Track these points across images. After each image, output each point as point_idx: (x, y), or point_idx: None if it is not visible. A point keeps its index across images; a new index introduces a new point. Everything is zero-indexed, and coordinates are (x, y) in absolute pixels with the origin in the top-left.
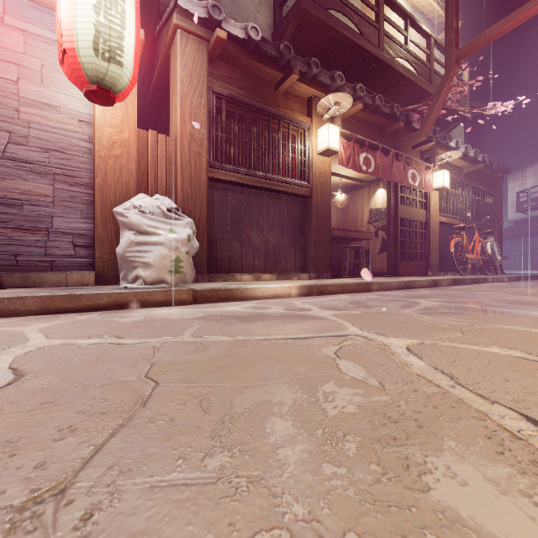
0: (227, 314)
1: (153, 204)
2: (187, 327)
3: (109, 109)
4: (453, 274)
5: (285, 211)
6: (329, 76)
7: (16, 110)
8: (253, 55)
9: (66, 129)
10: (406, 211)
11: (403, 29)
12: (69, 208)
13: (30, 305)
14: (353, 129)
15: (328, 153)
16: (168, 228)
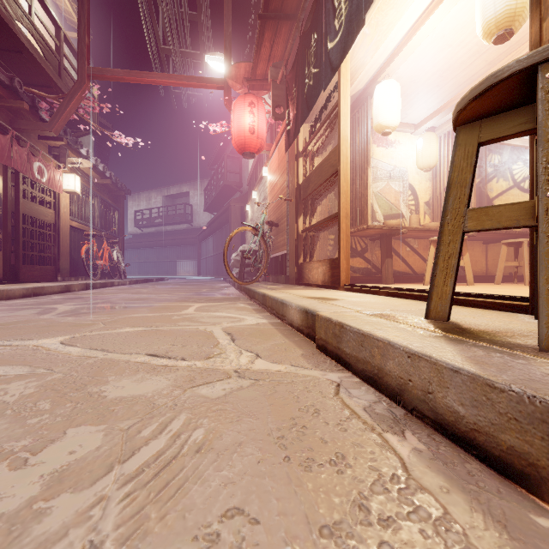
0: None
1: None
2: None
3: None
4: (84, 279)
5: None
6: None
7: None
8: None
9: None
10: (31, 207)
11: None
12: None
13: None
14: None
15: None
16: None
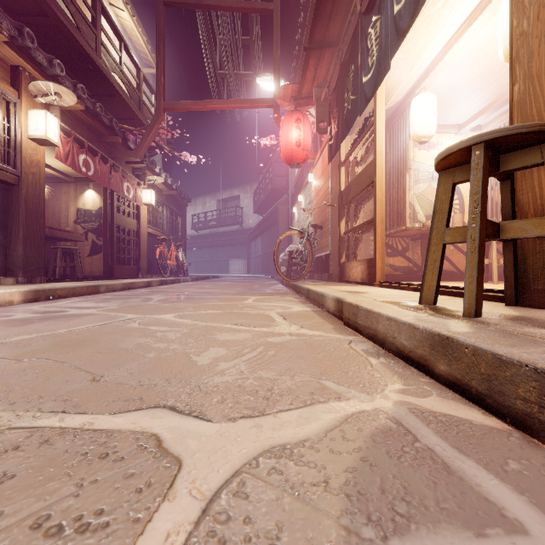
0: None
1: None
2: None
3: None
4: (157, 276)
5: None
6: (47, 59)
7: None
8: None
9: None
10: (121, 219)
11: (114, 41)
12: None
13: None
14: (70, 124)
15: (44, 142)
16: None
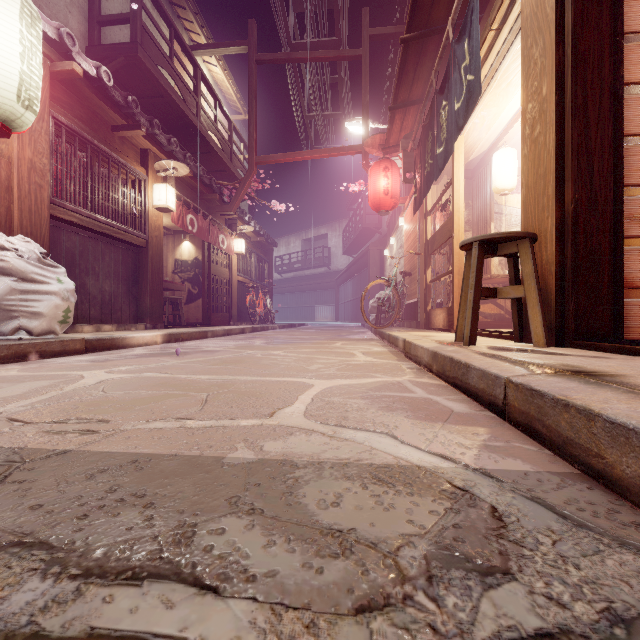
0: (154, 354)
1: (29, 248)
2: (157, 359)
3: None
4: (246, 324)
5: (120, 259)
6: (167, 139)
7: None
8: (99, 93)
9: None
10: (217, 269)
11: (206, 94)
12: None
13: None
14: (178, 188)
15: (164, 210)
16: (55, 277)
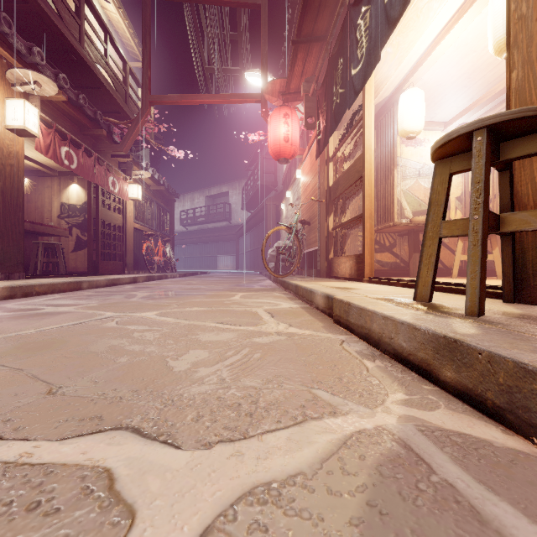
0: None
1: None
2: None
3: None
4: (144, 272)
5: None
6: (26, 46)
7: None
8: None
9: None
10: (106, 214)
11: (99, 33)
12: None
13: None
14: (51, 115)
15: (22, 133)
16: None
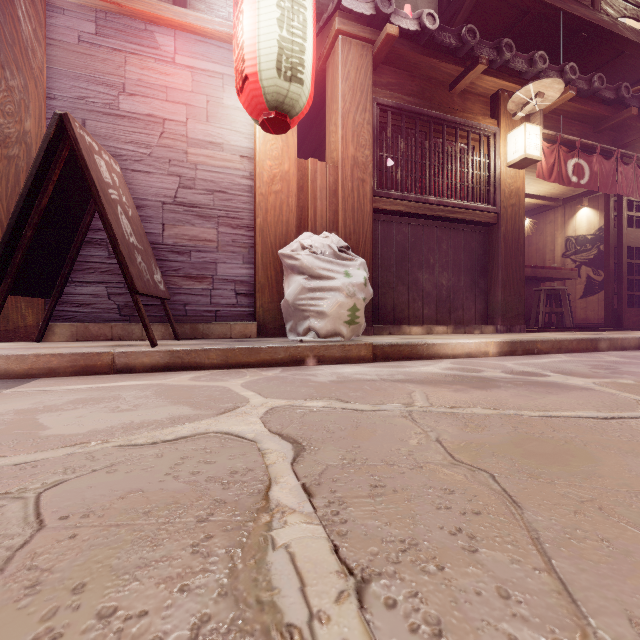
0: (435, 377)
1: (323, 243)
2: (408, 392)
3: (270, 140)
4: None
5: (461, 245)
6: (526, 60)
7: (185, 152)
8: (426, 49)
9: (229, 167)
10: (636, 236)
11: None
12: (231, 253)
13: (214, 358)
14: (554, 128)
15: (523, 164)
16: (343, 270)
